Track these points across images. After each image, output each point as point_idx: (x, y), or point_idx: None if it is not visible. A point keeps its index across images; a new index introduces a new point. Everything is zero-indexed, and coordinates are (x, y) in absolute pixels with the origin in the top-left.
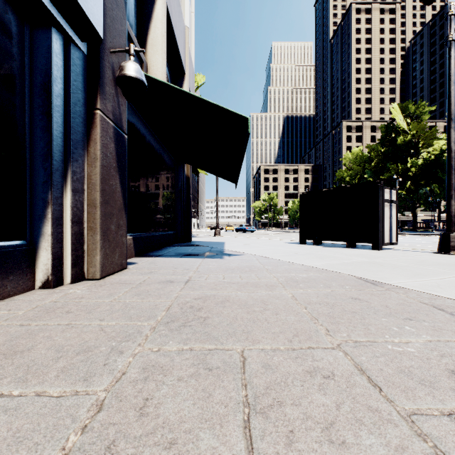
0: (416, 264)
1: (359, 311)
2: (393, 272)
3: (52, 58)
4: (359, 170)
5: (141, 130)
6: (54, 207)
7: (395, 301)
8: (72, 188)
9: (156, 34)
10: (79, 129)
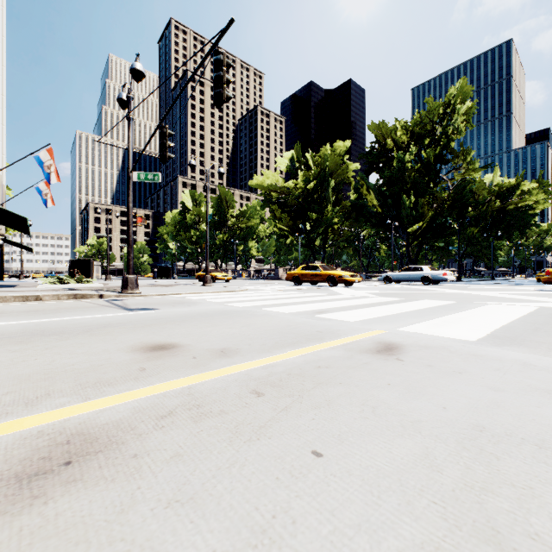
0: None
1: None
2: None
3: None
4: None
5: None
6: None
7: None
8: None
9: None
10: None
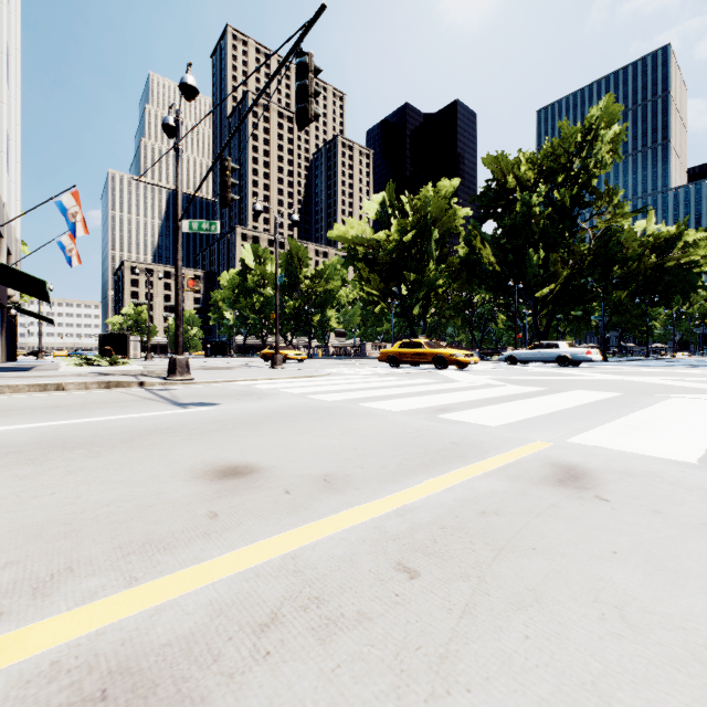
0: None
1: None
2: None
3: None
4: None
5: None
6: None
7: None
8: None
9: None
10: None
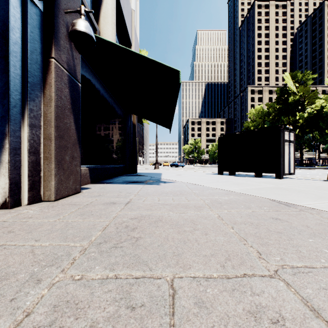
0: (315, 189)
1: (283, 231)
2: (299, 195)
3: (9, 9)
4: (260, 121)
5: (96, 85)
6: (11, 139)
7: (313, 221)
8: (29, 123)
9: (107, 9)
10: (36, 73)
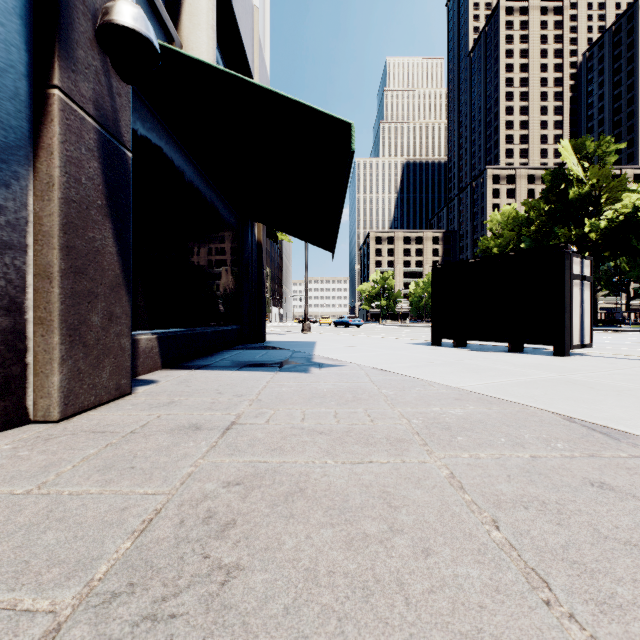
0: None
1: None
2: (625, 404)
3: None
4: (512, 237)
5: (176, 160)
6: None
7: None
8: None
9: None
10: (13, 122)
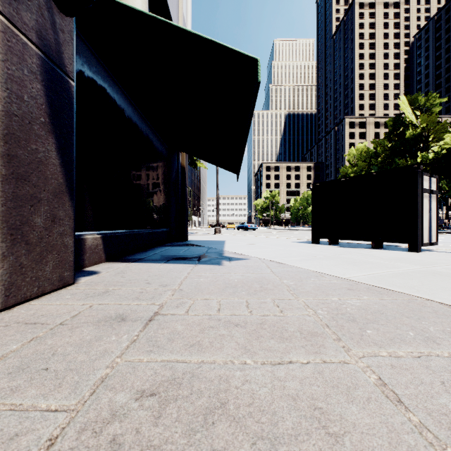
0: None
1: None
2: None
3: None
4: (364, 166)
5: (118, 99)
6: None
7: None
8: None
9: None
10: None
